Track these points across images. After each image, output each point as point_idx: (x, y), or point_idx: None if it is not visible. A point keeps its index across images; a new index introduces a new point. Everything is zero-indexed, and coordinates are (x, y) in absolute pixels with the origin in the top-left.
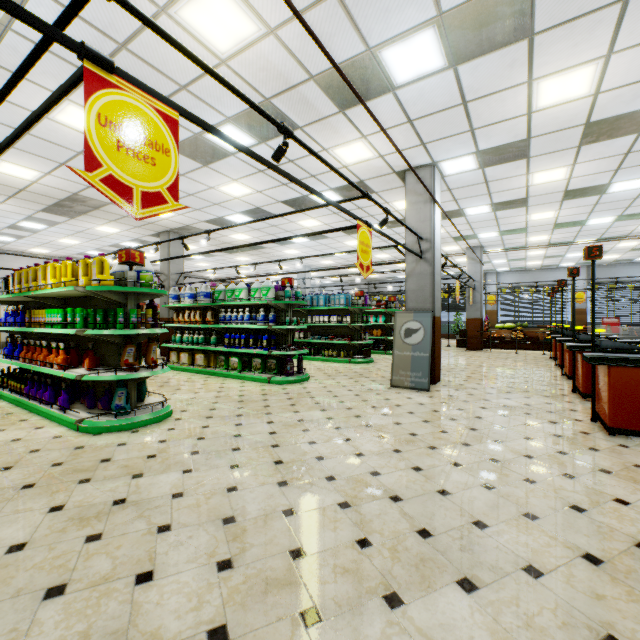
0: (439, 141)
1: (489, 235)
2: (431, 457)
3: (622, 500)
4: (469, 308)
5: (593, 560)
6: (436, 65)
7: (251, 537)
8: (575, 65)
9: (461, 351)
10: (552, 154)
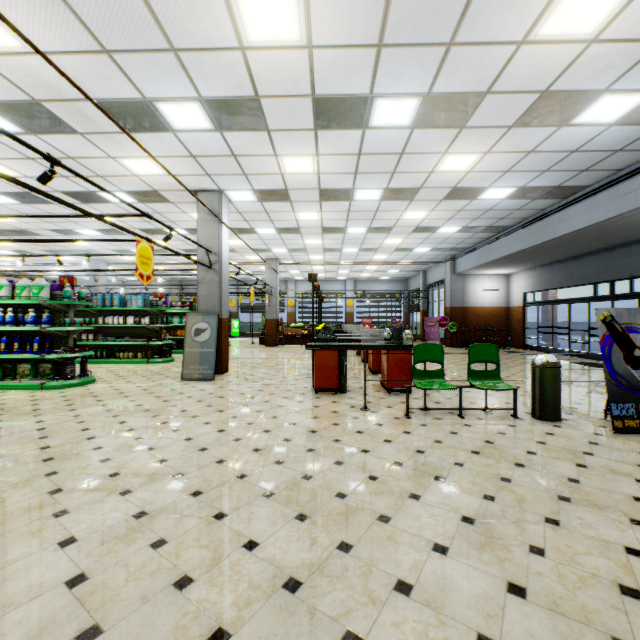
0: (222, 176)
1: (281, 251)
2: (191, 422)
3: (294, 423)
4: (268, 310)
5: (257, 450)
6: (206, 126)
7: (11, 494)
8: (301, 154)
9: (261, 347)
10: (306, 202)
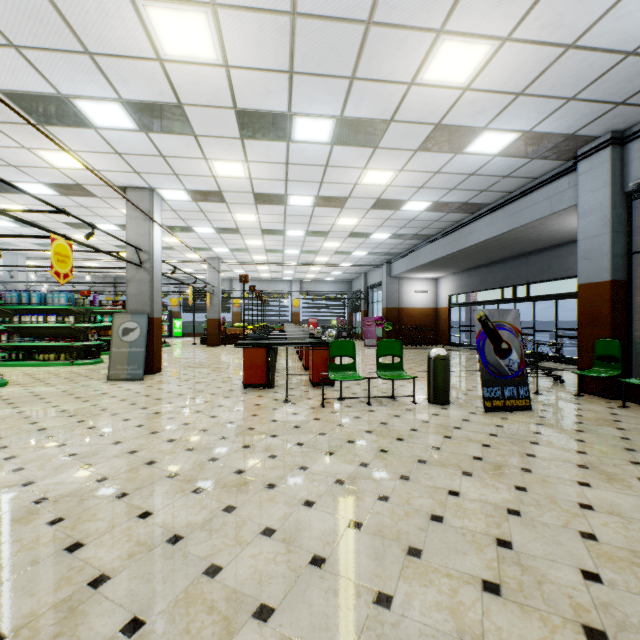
0: (151, 174)
1: (222, 250)
2: (110, 419)
3: (215, 416)
4: (210, 310)
5: (172, 440)
6: (130, 126)
7: None
8: (231, 160)
9: (202, 347)
10: (242, 205)
